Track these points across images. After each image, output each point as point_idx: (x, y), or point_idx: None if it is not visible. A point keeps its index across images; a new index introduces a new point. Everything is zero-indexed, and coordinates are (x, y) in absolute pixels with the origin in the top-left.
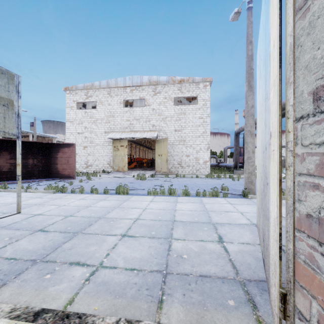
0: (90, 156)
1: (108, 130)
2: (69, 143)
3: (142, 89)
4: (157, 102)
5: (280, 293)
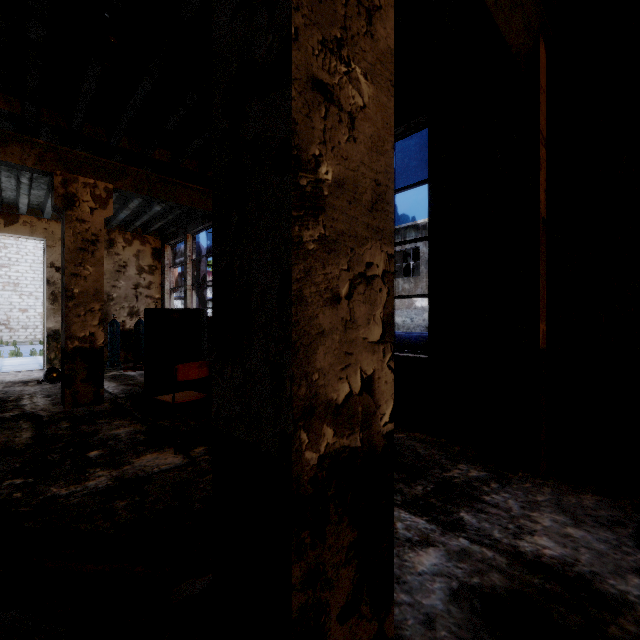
0: None
1: None
2: None
3: None
4: None
5: (44, 353)
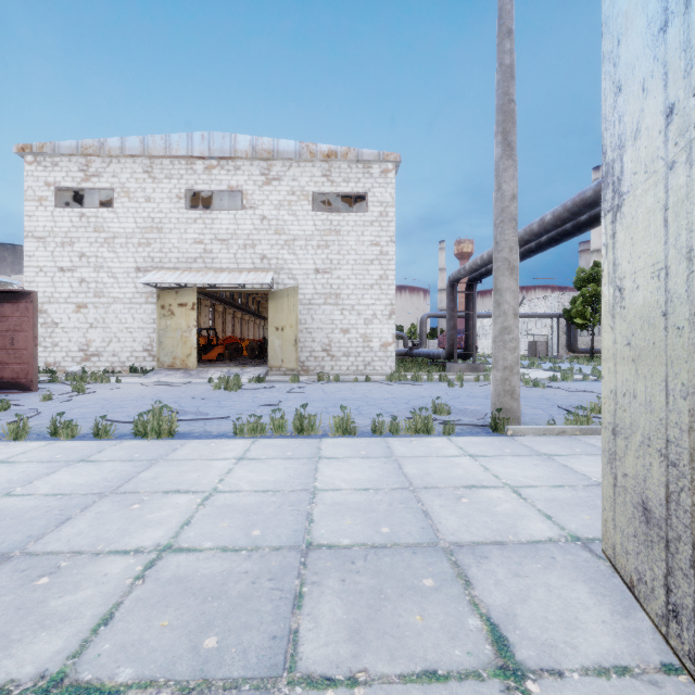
0: (95, 329)
1: (146, 264)
2: (14, 290)
3: (235, 168)
4: (272, 201)
5: None
